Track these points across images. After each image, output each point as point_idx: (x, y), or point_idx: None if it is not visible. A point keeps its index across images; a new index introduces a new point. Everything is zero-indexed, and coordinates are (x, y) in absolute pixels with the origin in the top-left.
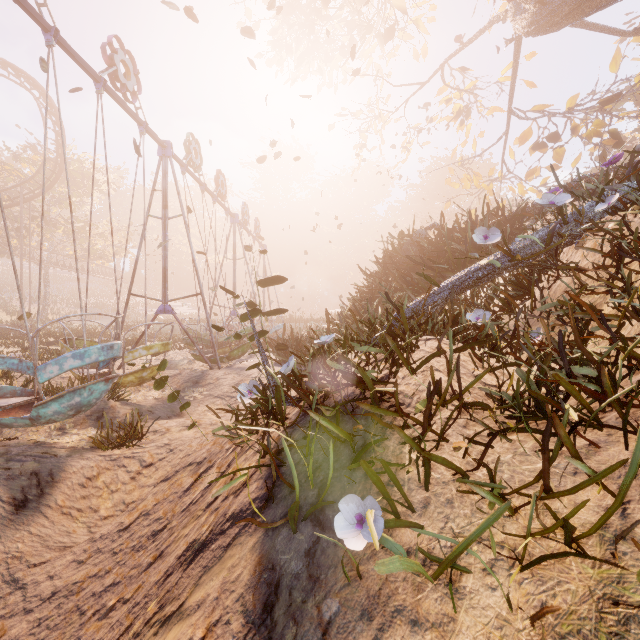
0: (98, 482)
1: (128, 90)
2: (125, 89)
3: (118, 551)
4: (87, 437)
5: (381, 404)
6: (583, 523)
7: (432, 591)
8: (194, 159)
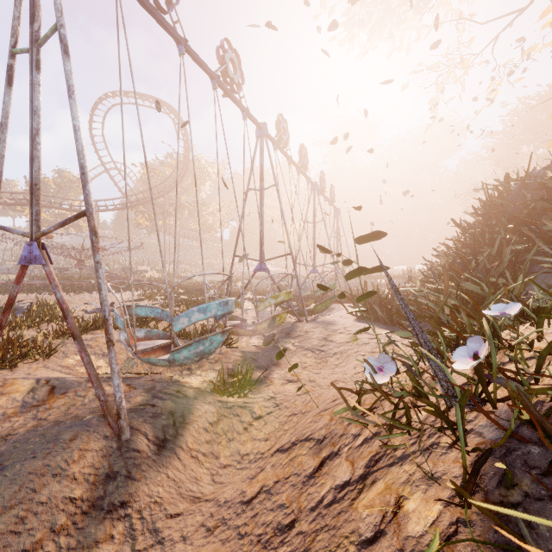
0: (218, 428)
1: (234, 83)
2: (232, 82)
3: (243, 533)
4: (207, 379)
5: None
6: None
7: None
8: (283, 136)
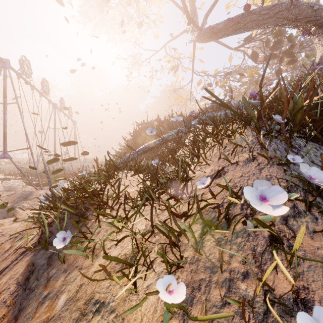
0: None
1: None
2: None
3: None
4: None
5: (97, 199)
6: (140, 229)
7: (90, 258)
8: (26, 71)
